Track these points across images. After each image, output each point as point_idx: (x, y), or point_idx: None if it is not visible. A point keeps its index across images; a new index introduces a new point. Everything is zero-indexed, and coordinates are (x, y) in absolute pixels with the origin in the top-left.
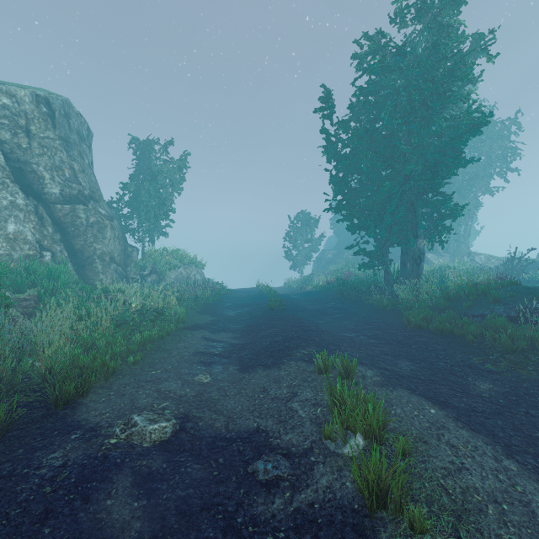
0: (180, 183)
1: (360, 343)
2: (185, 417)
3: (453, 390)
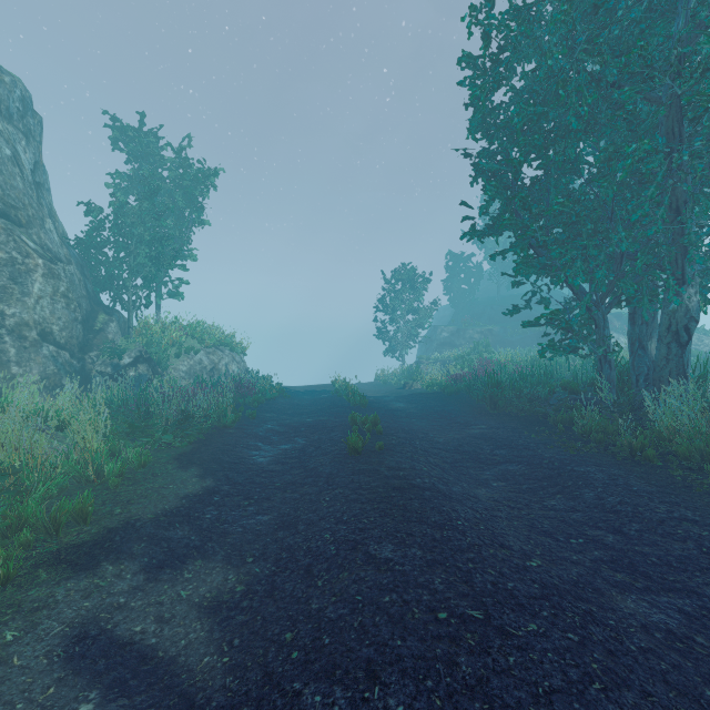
0: (202, 209)
1: None
2: None
3: None
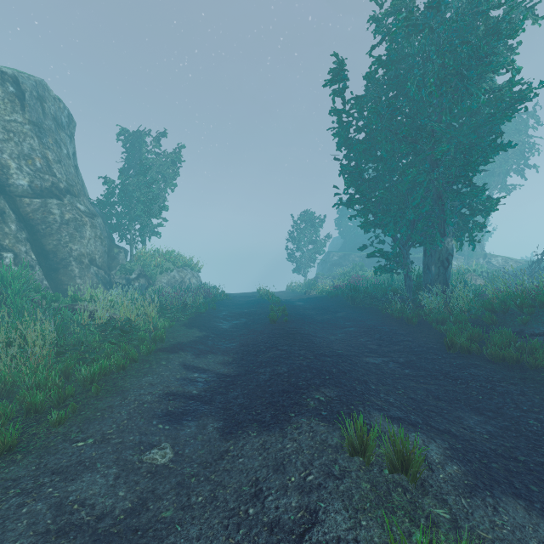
0: (174, 178)
1: (393, 375)
2: None
3: None
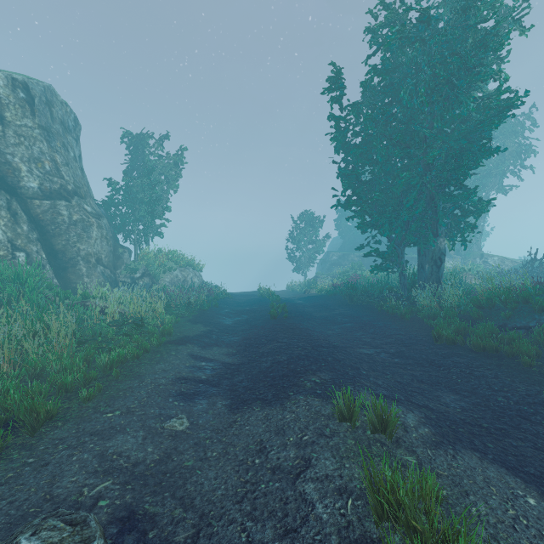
0: (176, 179)
1: (383, 363)
2: (129, 516)
3: (539, 450)
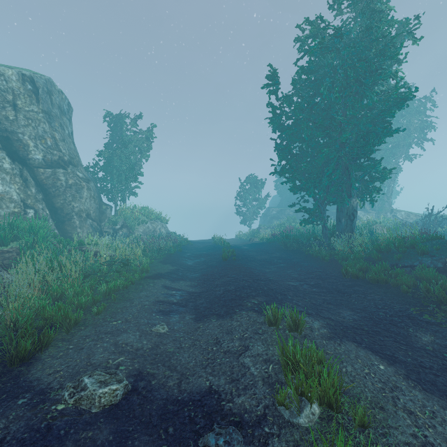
0: (147, 150)
1: (304, 291)
2: (139, 374)
3: (397, 342)
